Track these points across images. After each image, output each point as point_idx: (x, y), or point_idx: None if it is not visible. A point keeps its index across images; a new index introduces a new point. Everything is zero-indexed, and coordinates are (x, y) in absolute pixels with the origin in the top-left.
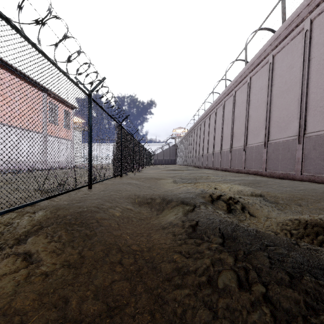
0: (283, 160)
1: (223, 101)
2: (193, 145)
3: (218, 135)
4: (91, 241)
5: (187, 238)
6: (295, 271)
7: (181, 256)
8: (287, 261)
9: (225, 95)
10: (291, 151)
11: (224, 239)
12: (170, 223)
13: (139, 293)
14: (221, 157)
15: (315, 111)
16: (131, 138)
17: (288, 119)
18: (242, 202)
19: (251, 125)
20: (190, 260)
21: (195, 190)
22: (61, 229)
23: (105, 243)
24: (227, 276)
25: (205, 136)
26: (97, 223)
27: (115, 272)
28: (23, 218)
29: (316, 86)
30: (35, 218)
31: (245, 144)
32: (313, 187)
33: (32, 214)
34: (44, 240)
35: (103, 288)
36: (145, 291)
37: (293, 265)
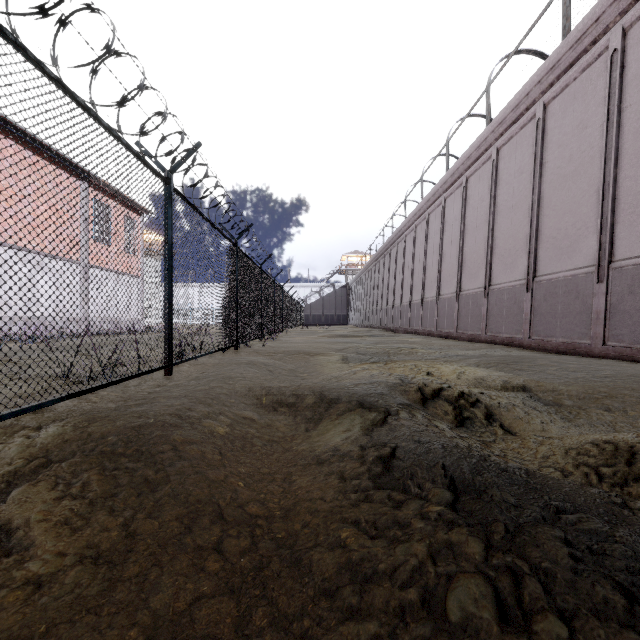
0: (565, 315)
1: (442, 198)
2: (382, 287)
3: (432, 266)
4: (156, 496)
5: (371, 487)
6: (639, 583)
7: (358, 534)
8: (614, 554)
9: (446, 187)
10: (583, 297)
11: (455, 492)
12: (334, 451)
13: (259, 631)
14: (439, 310)
15: (633, 214)
16: (257, 272)
17: (576, 232)
18: (487, 403)
19: (500, 246)
20: (380, 546)
21: (388, 378)
22: (90, 467)
23: (187, 499)
24: (470, 591)
25: (406, 269)
26: (174, 451)
27: (205, 572)
28: (10, 441)
29: (635, 165)
30: (37, 441)
31: (488, 284)
32: (630, 370)
33: (32, 431)
34: (48, 495)
35: (170, 619)
36: (272, 625)
37: (631, 565)
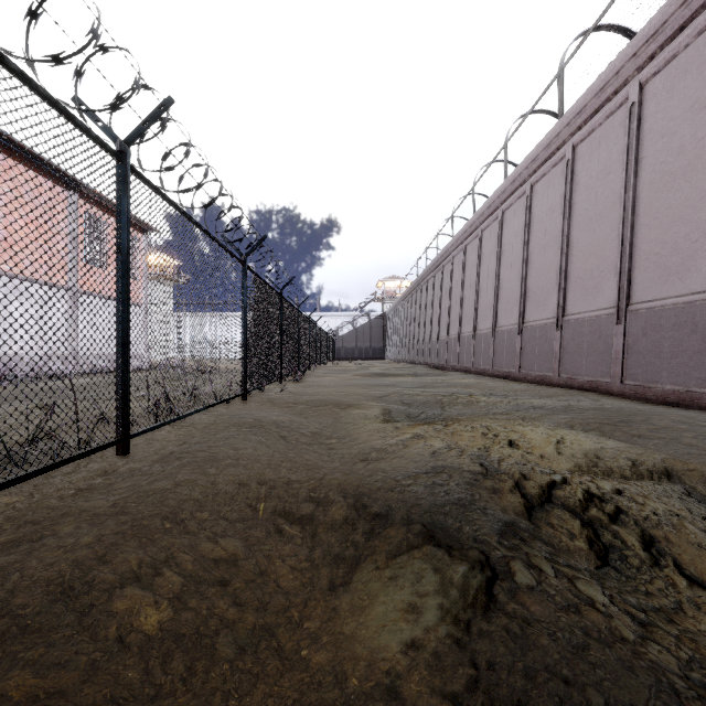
0: (676, 355)
1: (499, 211)
2: (425, 316)
3: (487, 292)
4: None
5: None
6: None
7: None
8: None
9: (505, 197)
10: (704, 331)
11: None
12: (390, 701)
13: None
14: (496, 344)
15: None
16: (275, 298)
17: (690, 245)
18: (637, 515)
19: (578, 266)
20: None
21: (460, 461)
22: None
23: None
24: None
25: (453, 296)
26: None
27: None
28: None
29: None
30: None
31: (561, 313)
32: None
33: None
34: None
35: None
36: None
37: None
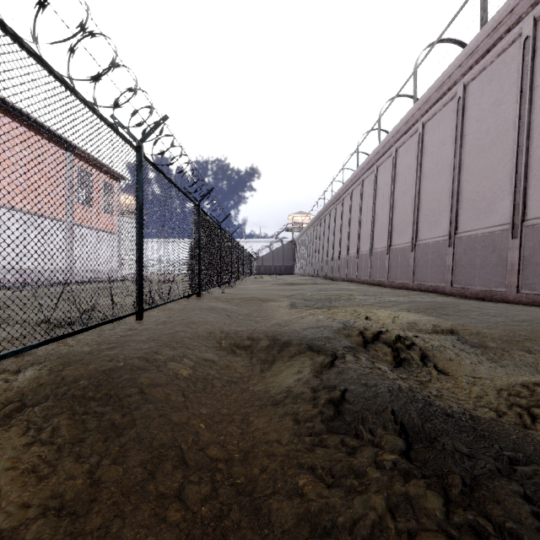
0: (483, 267)
1: (375, 166)
2: (323, 242)
3: (366, 224)
4: (122, 441)
5: (324, 430)
6: None
7: (315, 482)
8: None
9: (378, 157)
10: (499, 251)
11: (407, 439)
12: (287, 392)
13: None
14: (372, 261)
15: None
16: (217, 229)
17: (492, 194)
18: (421, 345)
19: (425, 207)
20: (337, 496)
21: (332, 323)
22: (60, 412)
23: (151, 444)
24: None
25: (343, 227)
26: (140, 394)
27: (166, 523)
28: None
29: None
30: (14, 385)
31: (415, 239)
32: None
33: (11, 375)
34: (18, 441)
35: None
36: None
37: None
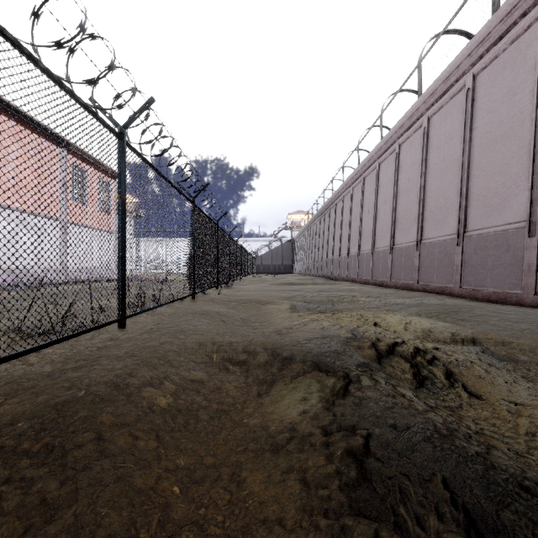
0: (496, 267)
1: (377, 163)
2: (323, 241)
3: (367, 223)
4: (50, 531)
5: (346, 508)
6: None
7: None
8: None
9: (381, 153)
10: (514, 250)
11: None
12: (291, 432)
13: None
14: (374, 261)
15: None
16: (213, 227)
17: (506, 190)
18: (445, 360)
19: (431, 204)
20: None
21: (339, 332)
22: None
23: (93, 537)
24: None
25: (343, 226)
26: (96, 442)
27: None
28: None
29: None
30: None
31: (420, 238)
32: None
33: None
34: None
35: None
36: None
37: None
